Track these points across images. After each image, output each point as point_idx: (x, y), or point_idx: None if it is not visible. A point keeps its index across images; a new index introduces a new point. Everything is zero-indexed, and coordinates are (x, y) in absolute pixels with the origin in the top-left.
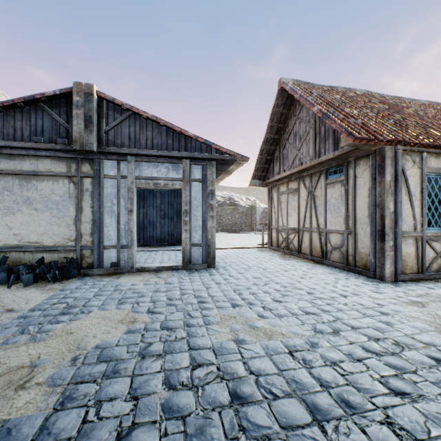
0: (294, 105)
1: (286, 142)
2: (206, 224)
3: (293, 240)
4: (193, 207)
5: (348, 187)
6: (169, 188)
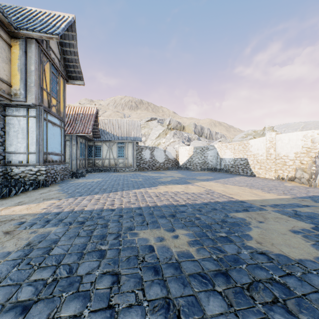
0: None
1: None
2: None
3: None
4: None
5: None
6: None
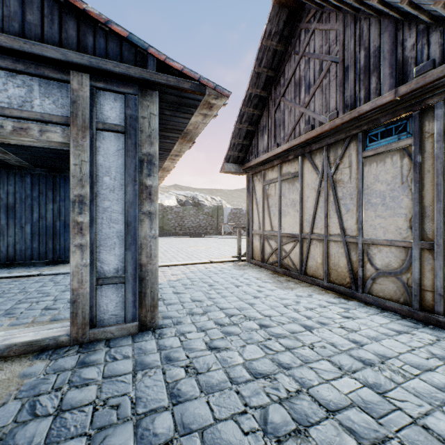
0: (297, 35)
1: (282, 100)
2: (134, 230)
3: (291, 253)
4: (103, 190)
5: (422, 158)
6: (33, 140)
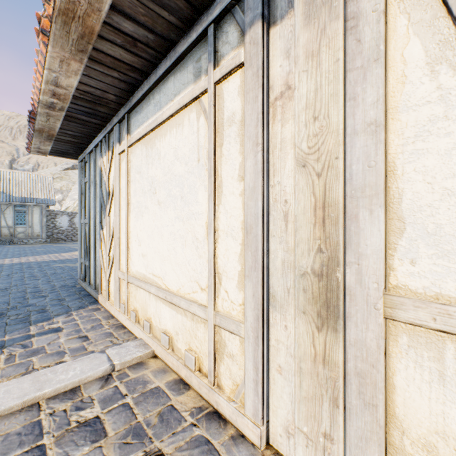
0: None
1: None
2: None
3: None
4: None
5: None
6: None
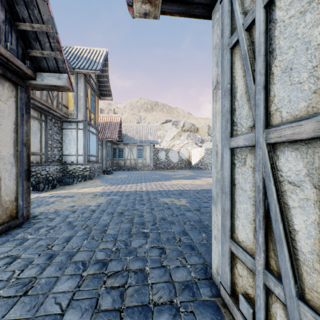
0: None
1: None
2: None
3: None
4: None
5: None
6: None
